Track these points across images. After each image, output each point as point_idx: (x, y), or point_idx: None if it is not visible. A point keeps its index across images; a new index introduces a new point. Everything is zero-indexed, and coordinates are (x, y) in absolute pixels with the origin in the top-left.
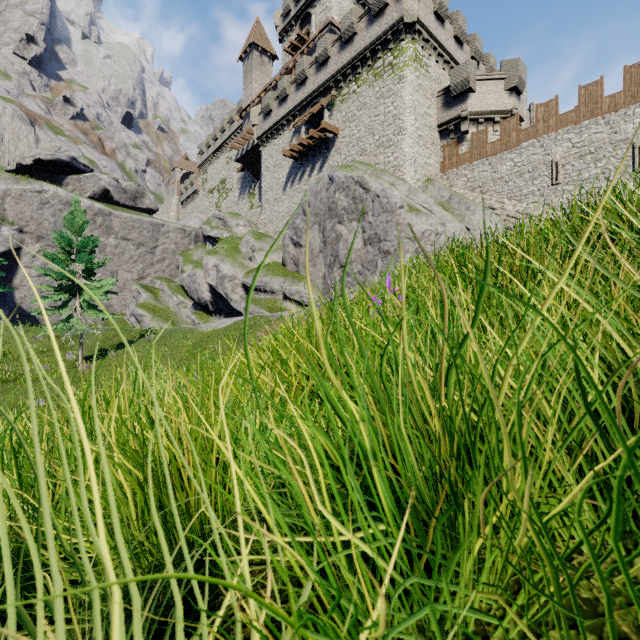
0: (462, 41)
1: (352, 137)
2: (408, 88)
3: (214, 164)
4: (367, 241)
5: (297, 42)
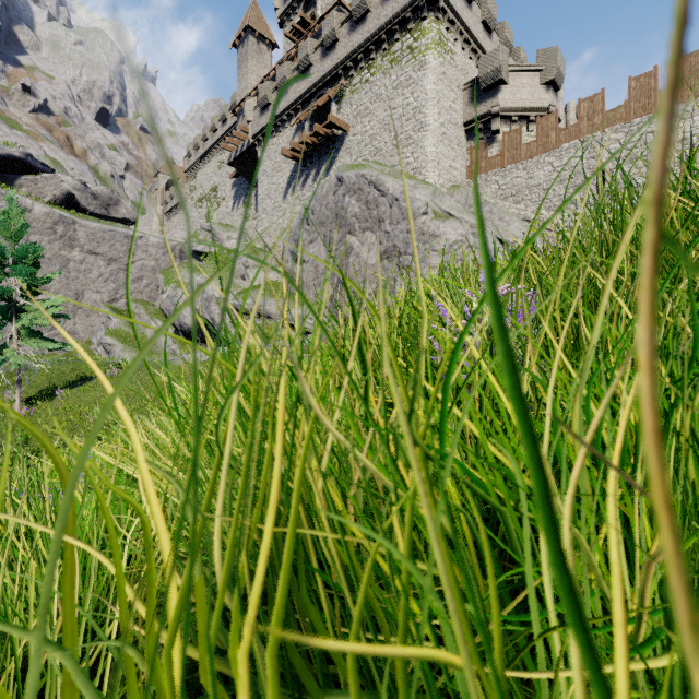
0: (491, 28)
1: (364, 134)
2: (431, 76)
3: (204, 169)
4: (383, 255)
5: (300, 26)
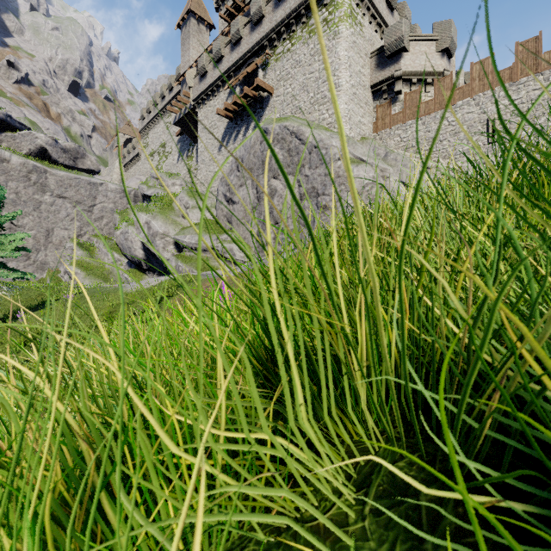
0: (393, 6)
1: (286, 95)
2: (343, 44)
3: (155, 129)
4: (303, 196)
5: (233, 9)
